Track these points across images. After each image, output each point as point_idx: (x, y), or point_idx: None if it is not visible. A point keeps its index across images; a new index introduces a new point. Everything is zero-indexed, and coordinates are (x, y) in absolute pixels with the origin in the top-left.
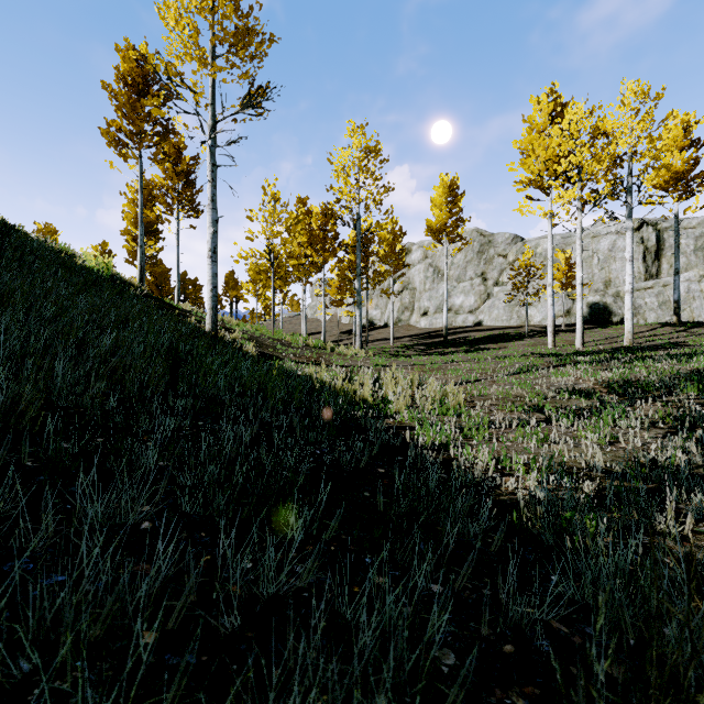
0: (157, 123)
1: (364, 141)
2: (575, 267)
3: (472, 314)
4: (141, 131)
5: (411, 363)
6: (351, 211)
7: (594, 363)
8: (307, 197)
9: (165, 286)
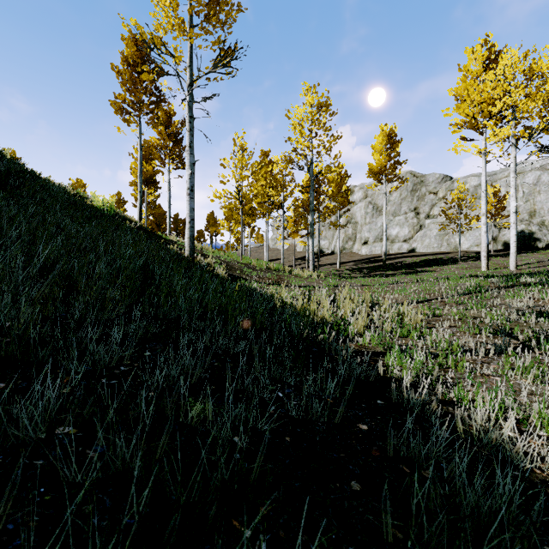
0: (152, 94)
1: (316, 98)
2: (504, 199)
3: (406, 242)
4: (140, 101)
5: (360, 284)
6: (305, 157)
7: (546, 285)
8: (269, 150)
9: (162, 224)
